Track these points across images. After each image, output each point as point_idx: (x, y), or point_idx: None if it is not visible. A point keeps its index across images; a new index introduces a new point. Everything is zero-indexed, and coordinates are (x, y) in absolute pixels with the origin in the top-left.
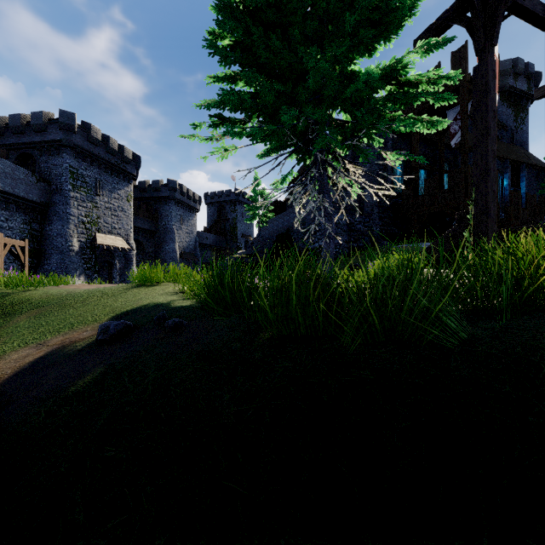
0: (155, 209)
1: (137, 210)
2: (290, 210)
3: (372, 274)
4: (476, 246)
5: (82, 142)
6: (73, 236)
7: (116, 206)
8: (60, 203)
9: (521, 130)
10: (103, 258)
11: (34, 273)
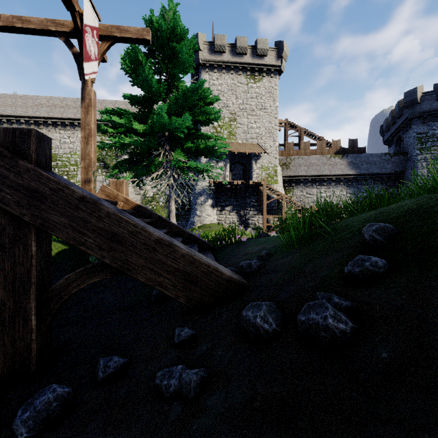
0: None
1: None
2: None
3: None
4: None
5: (429, 106)
6: None
7: None
8: (408, 168)
9: None
10: None
11: None
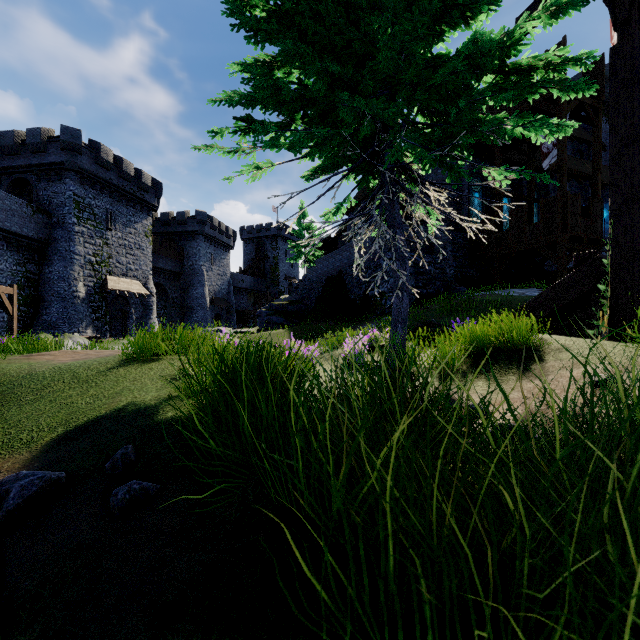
0: (180, 246)
1: (158, 248)
2: (343, 248)
3: (463, 341)
4: (615, 303)
5: (89, 165)
6: (78, 279)
7: (132, 243)
8: (62, 239)
9: None
10: (116, 306)
11: (30, 325)
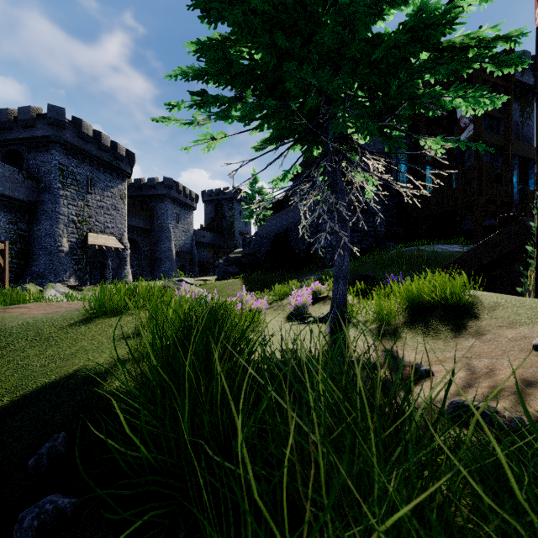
0: (150, 207)
1: (132, 209)
2: (289, 209)
3: (399, 297)
4: None
5: (72, 138)
6: (63, 236)
7: (109, 204)
8: (48, 201)
9: (527, 126)
10: (95, 258)
11: (21, 275)
